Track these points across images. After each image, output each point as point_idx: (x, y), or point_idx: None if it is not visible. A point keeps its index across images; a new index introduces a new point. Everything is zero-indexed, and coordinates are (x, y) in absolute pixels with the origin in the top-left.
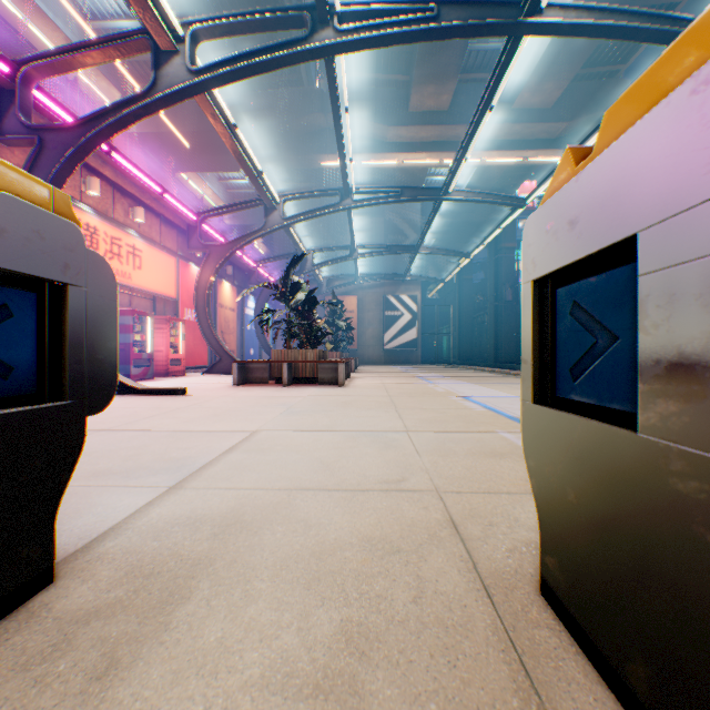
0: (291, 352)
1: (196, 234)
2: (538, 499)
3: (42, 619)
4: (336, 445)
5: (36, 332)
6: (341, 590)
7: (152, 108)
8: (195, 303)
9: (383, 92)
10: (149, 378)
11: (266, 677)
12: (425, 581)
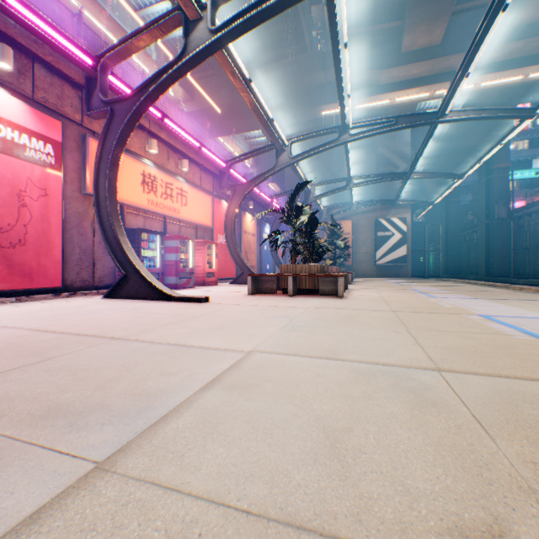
0: (295, 266)
1: (225, 177)
2: None
3: None
4: (343, 389)
5: None
6: None
7: (183, 69)
8: (224, 230)
9: (376, 41)
10: (190, 287)
11: None
12: None
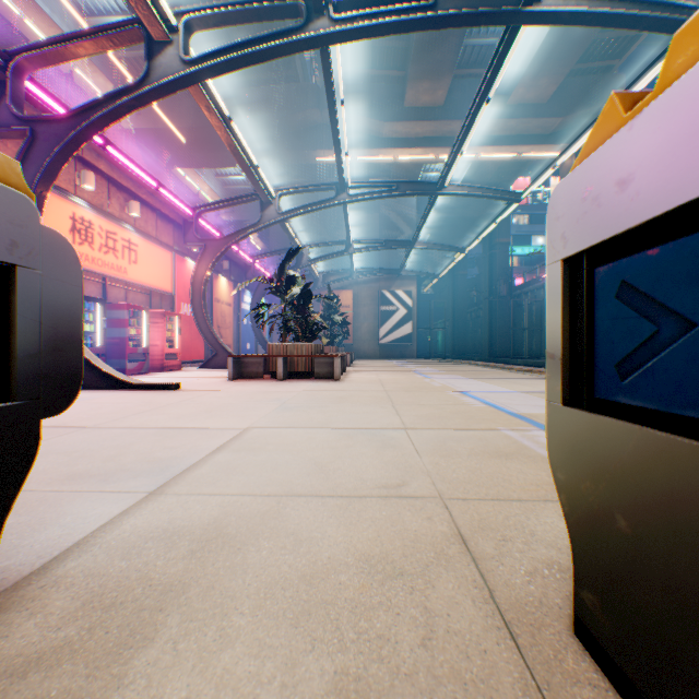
0: (286, 346)
1: (192, 229)
2: (571, 520)
3: None
4: (331, 444)
5: None
6: (334, 629)
7: (145, 99)
8: (191, 297)
9: (378, 88)
10: (144, 373)
11: None
12: (434, 616)
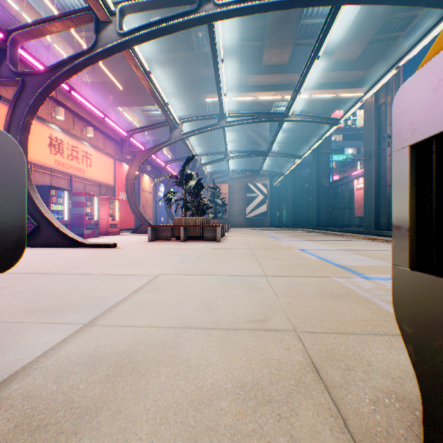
0: (186, 219)
1: (127, 144)
2: (420, 370)
3: None
4: (214, 287)
5: None
6: None
7: (94, 59)
8: (126, 188)
9: (245, 53)
10: (95, 236)
11: None
12: None
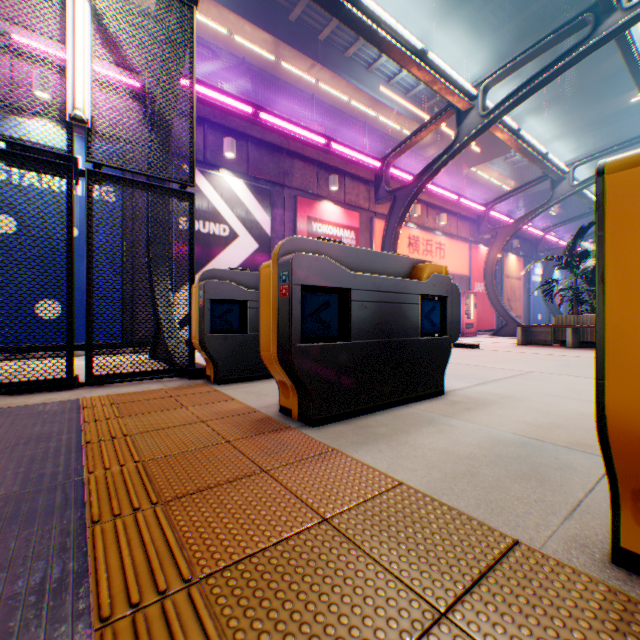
0: (575, 317)
1: (483, 221)
2: None
3: (445, 399)
4: (592, 385)
5: (439, 313)
6: (555, 417)
7: (454, 153)
8: (482, 278)
9: None
10: None
11: (517, 420)
12: None
